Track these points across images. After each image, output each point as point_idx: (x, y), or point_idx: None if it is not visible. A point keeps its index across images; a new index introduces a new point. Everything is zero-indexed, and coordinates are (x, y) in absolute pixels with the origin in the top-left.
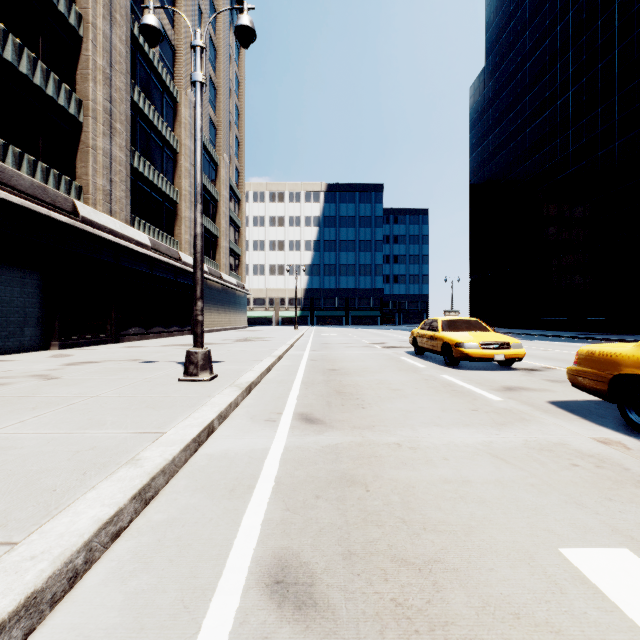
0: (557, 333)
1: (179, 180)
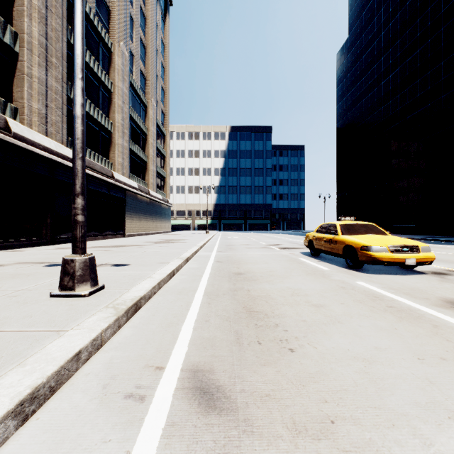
0: (410, 236)
1: (113, 114)
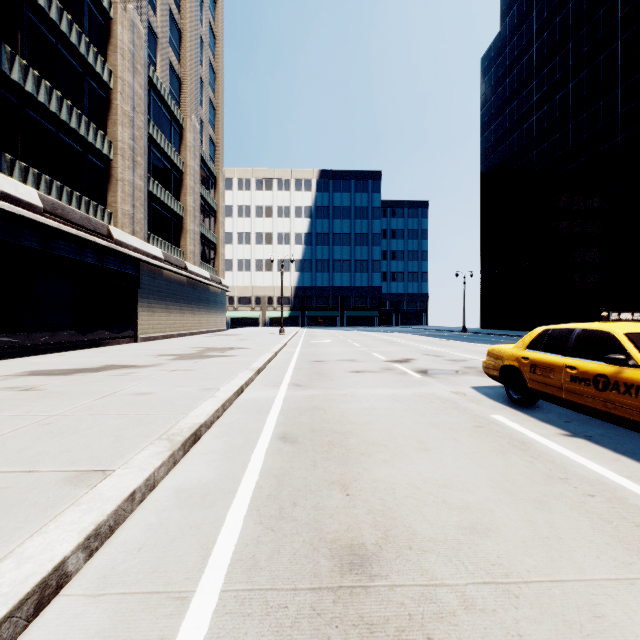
0: None
1: (113, 127)
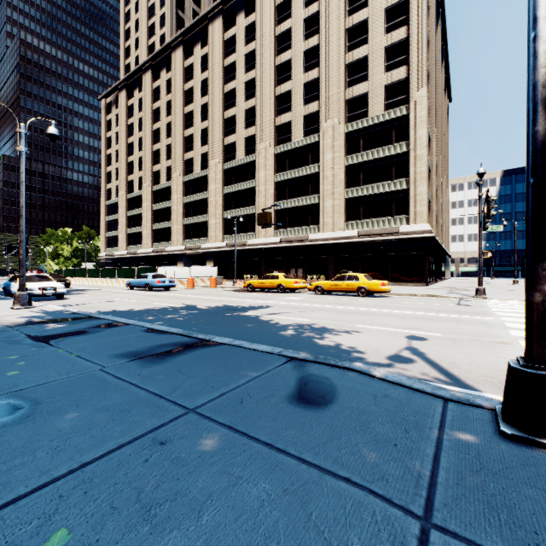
0: None
1: (441, 216)
